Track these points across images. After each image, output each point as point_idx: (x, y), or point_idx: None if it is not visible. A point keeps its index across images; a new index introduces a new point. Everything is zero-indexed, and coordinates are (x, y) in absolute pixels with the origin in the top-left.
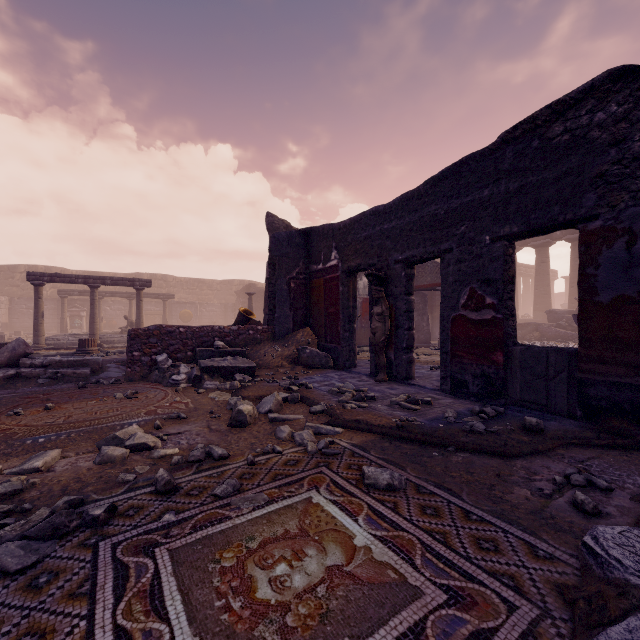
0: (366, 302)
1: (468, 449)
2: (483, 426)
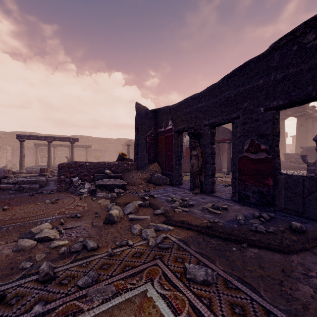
0: (188, 149)
1: (256, 246)
2: (264, 228)
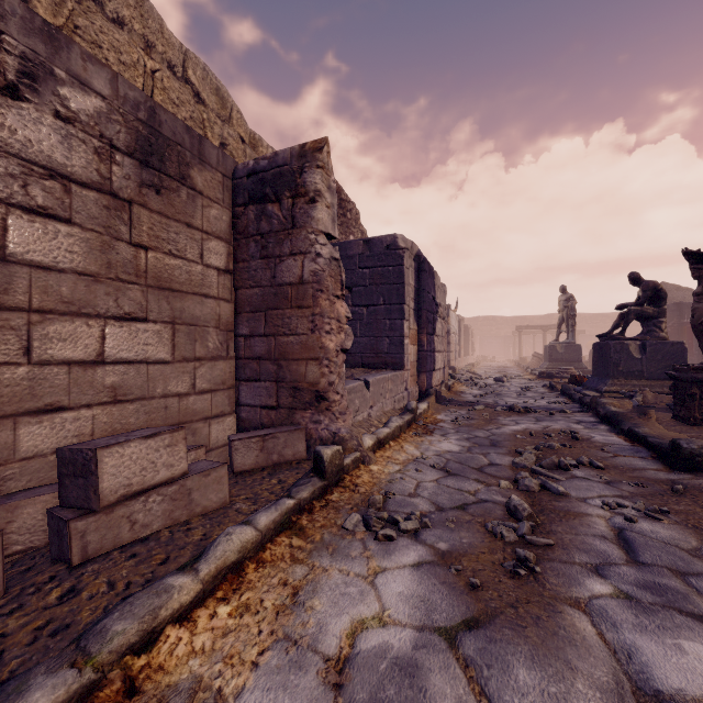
0: None
1: None
2: None
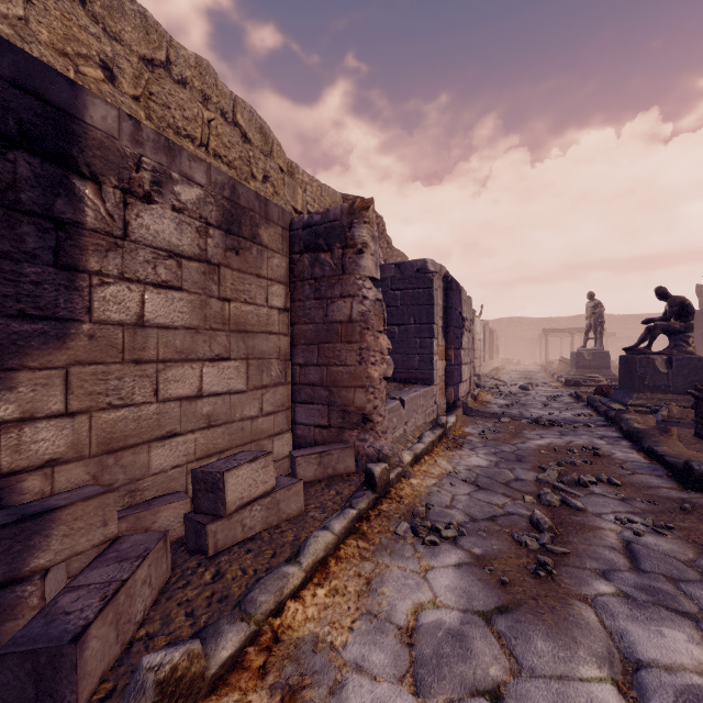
0: None
1: None
2: None
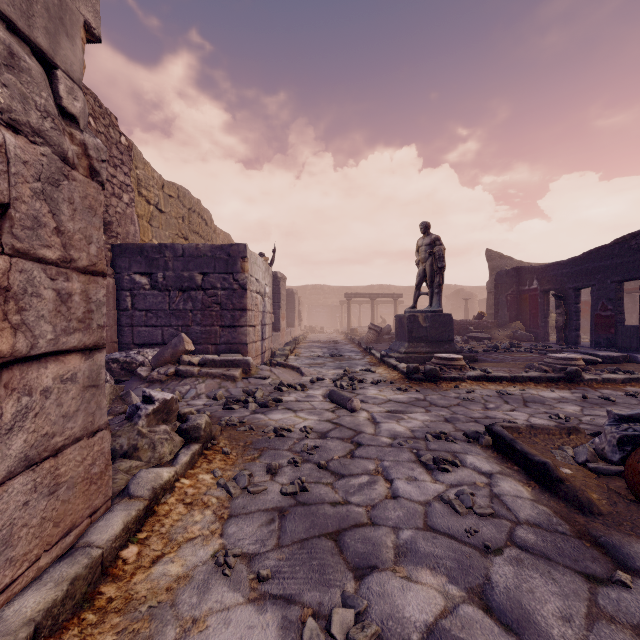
0: None
1: None
2: None
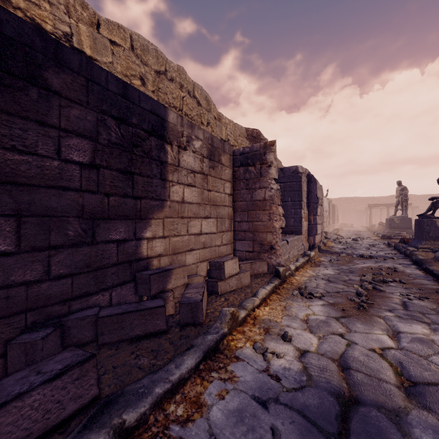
0: None
1: None
2: None
